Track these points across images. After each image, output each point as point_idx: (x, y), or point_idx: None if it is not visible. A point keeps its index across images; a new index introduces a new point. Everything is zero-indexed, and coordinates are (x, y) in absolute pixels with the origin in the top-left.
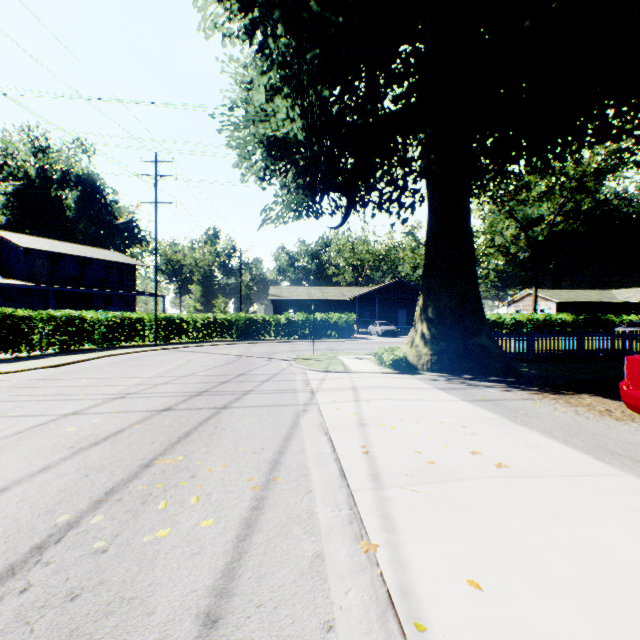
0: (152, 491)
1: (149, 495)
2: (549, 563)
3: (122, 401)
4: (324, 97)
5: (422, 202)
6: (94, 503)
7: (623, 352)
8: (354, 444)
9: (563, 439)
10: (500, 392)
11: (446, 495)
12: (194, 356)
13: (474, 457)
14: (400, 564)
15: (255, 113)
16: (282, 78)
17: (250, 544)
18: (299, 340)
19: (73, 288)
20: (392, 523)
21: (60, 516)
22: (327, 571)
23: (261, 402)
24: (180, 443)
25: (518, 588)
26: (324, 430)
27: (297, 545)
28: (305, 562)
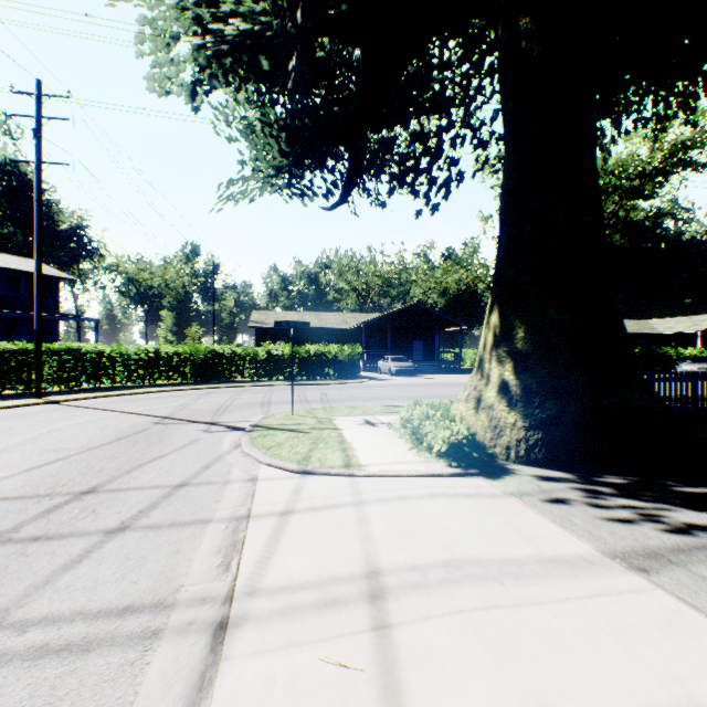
0: None
1: None
2: None
3: None
4: None
5: (460, 181)
6: None
7: None
8: None
9: None
10: None
11: None
12: (73, 420)
13: None
14: None
15: None
16: None
17: None
18: (283, 382)
19: None
20: None
21: None
22: None
23: None
24: None
25: None
26: None
27: None
28: None
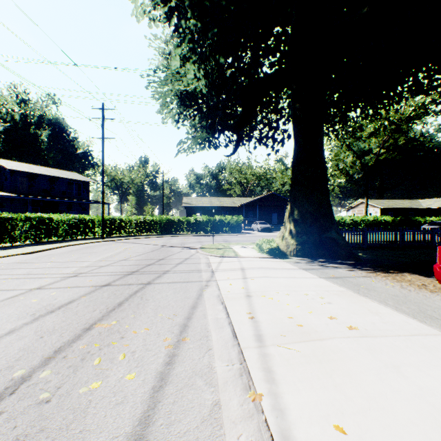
0: (90, 350)
1: (87, 353)
2: (396, 410)
3: (75, 279)
4: (221, 63)
5: (289, 138)
6: (44, 360)
7: (429, 242)
8: (243, 311)
9: (394, 306)
10: (346, 271)
11: (313, 352)
12: (129, 246)
13: (331, 321)
14: (280, 411)
15: (172, 75)
16: (191, 49)
17: (163, 394)
18: (203, 234)
19: (45, 198)
20: (273, 375)
21: (17, 371)
22: (223, 418)
23: (175, 279)
24: (114, 311)
25: (374, 432)
26: (221, 300)
27: (199, 395)
28: (205, 410)
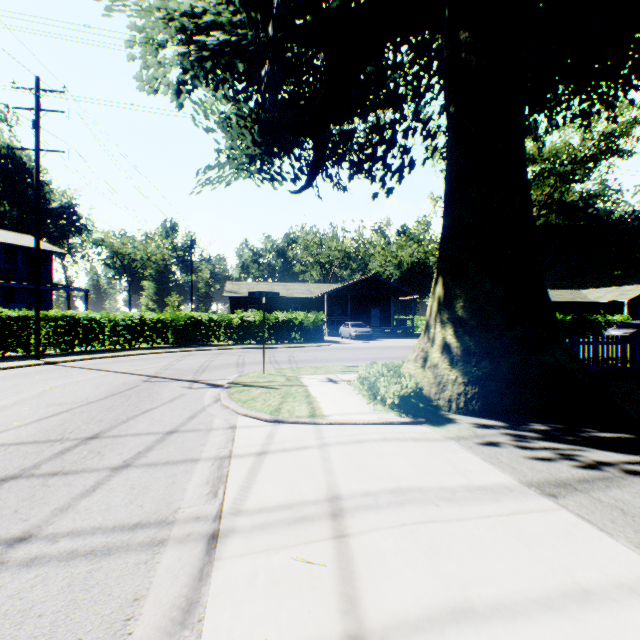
0: None
1: None
2: None
3: None
4: None
5: (412, 167)
6: None
7: None
8: None
9: None
10: None
11: None
12: (71, 379)
13: None
14: None
15: None
16: None
17: None
18: (255, 346)
19: None
20: None
21: None
22: None
23: None
24: None
25: None
26: None
27: None
28: None
